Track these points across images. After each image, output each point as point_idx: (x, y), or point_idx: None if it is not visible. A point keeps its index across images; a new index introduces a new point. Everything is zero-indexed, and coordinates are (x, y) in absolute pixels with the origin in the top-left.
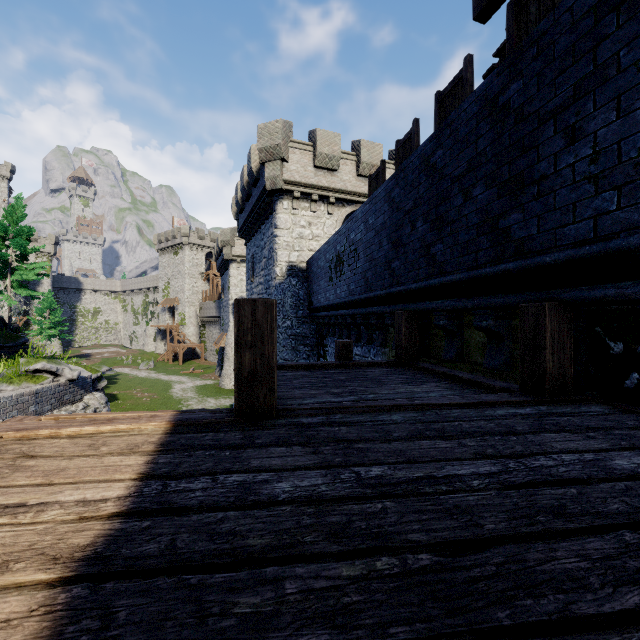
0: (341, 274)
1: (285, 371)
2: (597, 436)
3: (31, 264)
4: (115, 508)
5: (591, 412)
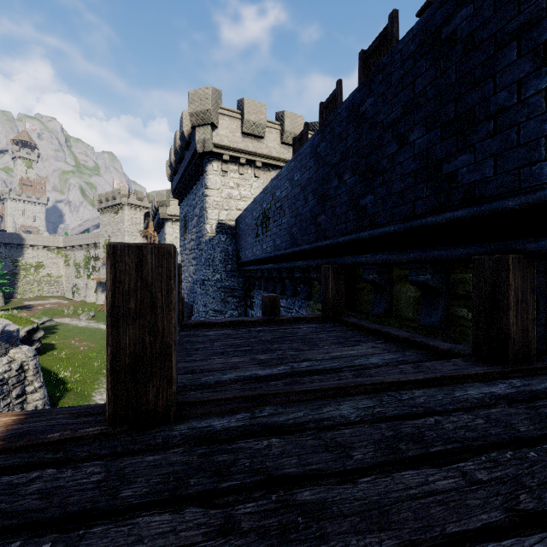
0: (267, 230)
1: (207, 329)
2: None
3: None
4: None
5: None
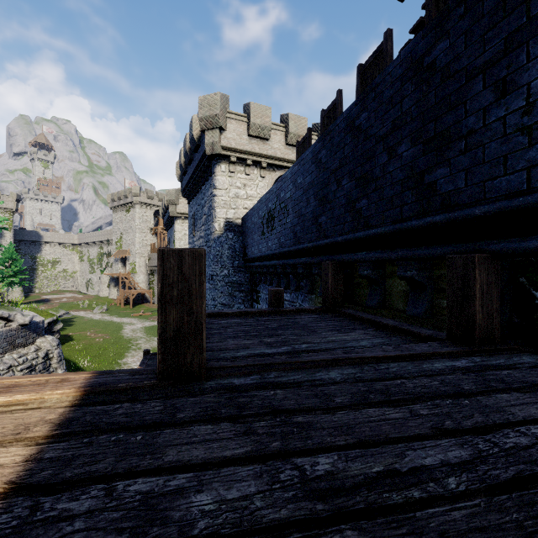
0: (272, 229)
1: (220, 318)
2: None
3: None
4: None
5: (525, 363)
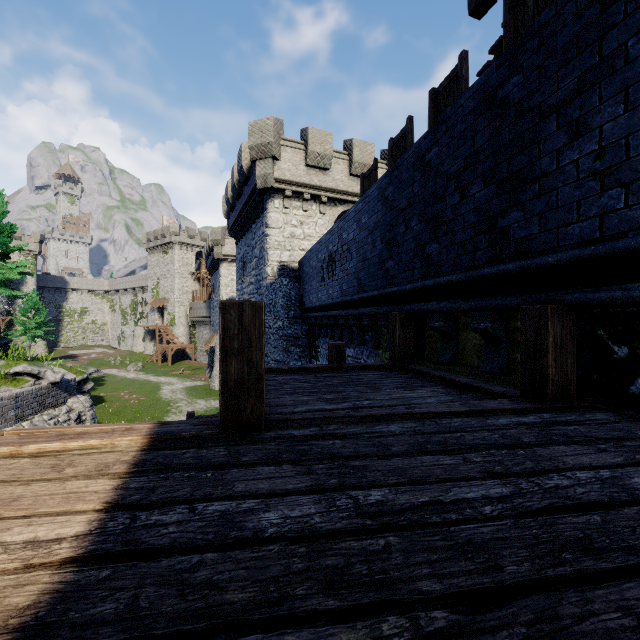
0: (333, 274)
1: (276, 375)
2: (609, 448)
3: (13, 263)
4: (70, 551)
5: (597, 420)
